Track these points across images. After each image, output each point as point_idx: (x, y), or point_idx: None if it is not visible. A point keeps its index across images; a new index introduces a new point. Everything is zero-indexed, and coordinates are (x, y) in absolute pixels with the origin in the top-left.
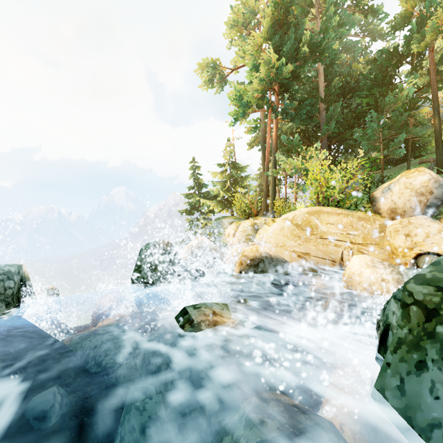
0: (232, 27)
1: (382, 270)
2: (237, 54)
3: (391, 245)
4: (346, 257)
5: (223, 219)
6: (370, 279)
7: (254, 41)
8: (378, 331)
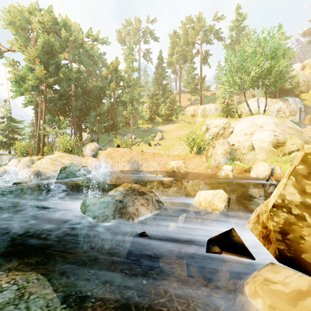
0: (9, 24)
1: None
2: (15, 45)
3: (84, 165)
4: None
5: (2, 155)
6: None
7: (30, 53)
8: None
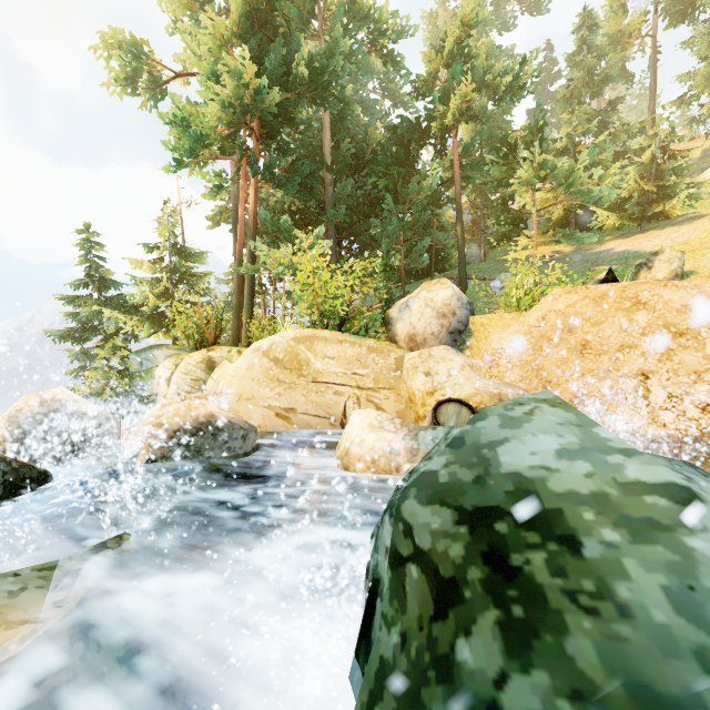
0: None
1: (392, 433)
2: (186, 47)
3: (409, 389)
4: (351, 411)
5: (156, 349)
6: (375, 450)
7: (214, 31)
8: (367, 580)
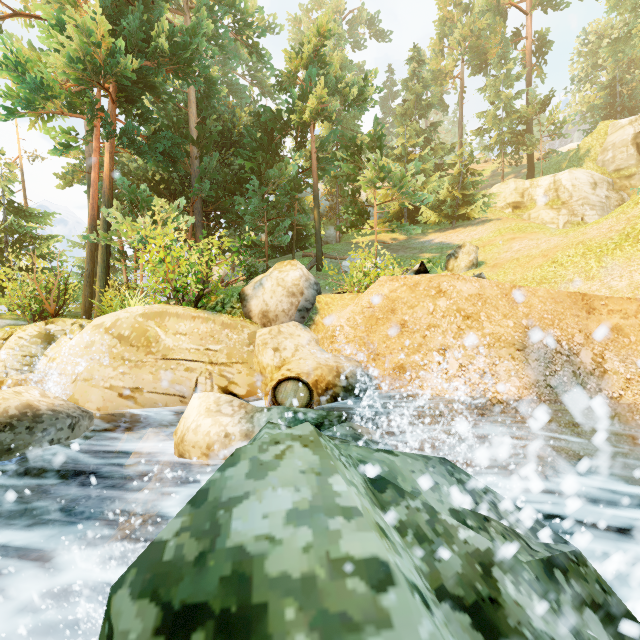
0: None
1: (228, 417)
2: None
3: (260, 363)
4: (202, 386)
5: None
6: (211, 436)
7: None
8: None
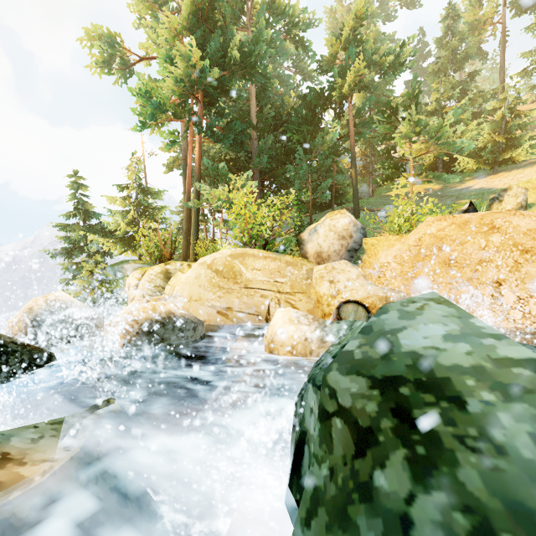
0: None
1: (306, 326)
2: (148, 37)
3: (317, 293)
4: (273, 309)
5: (126, 263)
6: (294, 338)
7: (169, 25)
8: (294, 433)
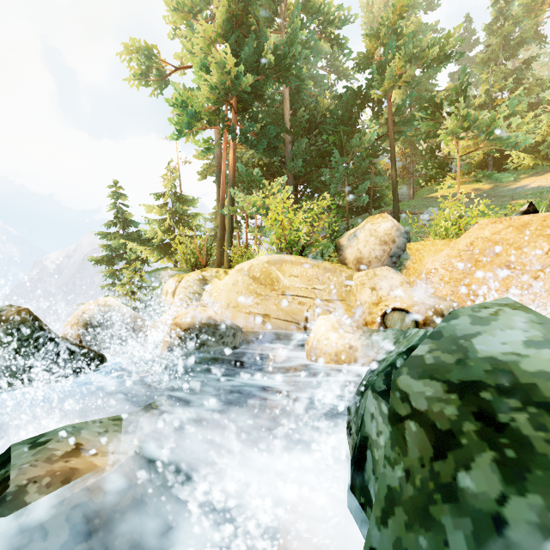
0: (175, 8)
1: (350, 334)
2: (183, 47)
3: (357, 300)
4: (311, 317)
5: (162, 270)
6: (337, 346)
7: (204, 34)
8: (350, 439)
